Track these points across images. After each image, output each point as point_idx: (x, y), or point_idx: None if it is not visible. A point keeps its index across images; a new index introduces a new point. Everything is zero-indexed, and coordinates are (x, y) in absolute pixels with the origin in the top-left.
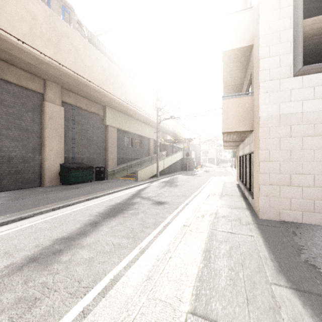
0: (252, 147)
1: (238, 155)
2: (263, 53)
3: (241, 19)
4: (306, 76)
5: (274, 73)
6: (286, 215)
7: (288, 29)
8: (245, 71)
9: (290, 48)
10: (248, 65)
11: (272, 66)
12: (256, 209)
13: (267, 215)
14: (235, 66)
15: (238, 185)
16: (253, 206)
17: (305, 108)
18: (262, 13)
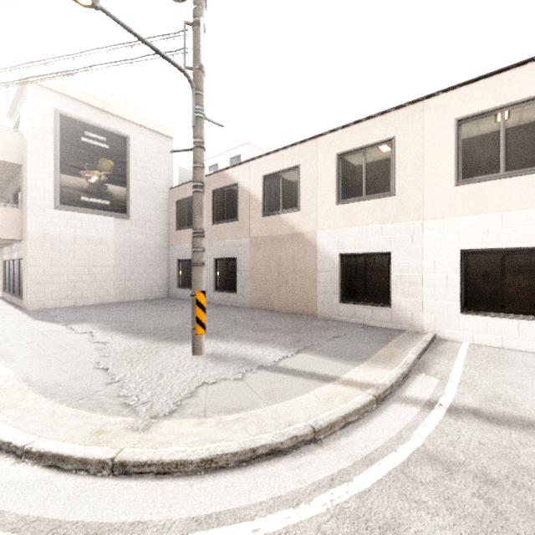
0: (22, 254)
1: (1, 259)
2: (31, 185)
3: (9, 136)
4: (63, 211)
5: (40, 203)
6: (49, 304)
7: (51, 176)
8: (13, 175)
9: (52, 189)
10: (17, 173)
11: (39, 197)
12: (25, 305)
13: (35, 307)
14: (1, 169)
15: (3, 298)
16: (22, 306)
17: (62, 232)
18: (30, 154)
